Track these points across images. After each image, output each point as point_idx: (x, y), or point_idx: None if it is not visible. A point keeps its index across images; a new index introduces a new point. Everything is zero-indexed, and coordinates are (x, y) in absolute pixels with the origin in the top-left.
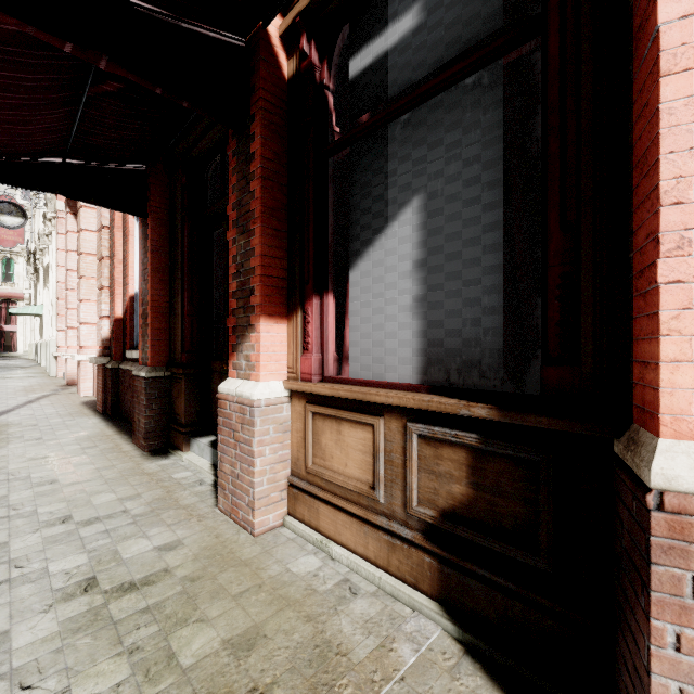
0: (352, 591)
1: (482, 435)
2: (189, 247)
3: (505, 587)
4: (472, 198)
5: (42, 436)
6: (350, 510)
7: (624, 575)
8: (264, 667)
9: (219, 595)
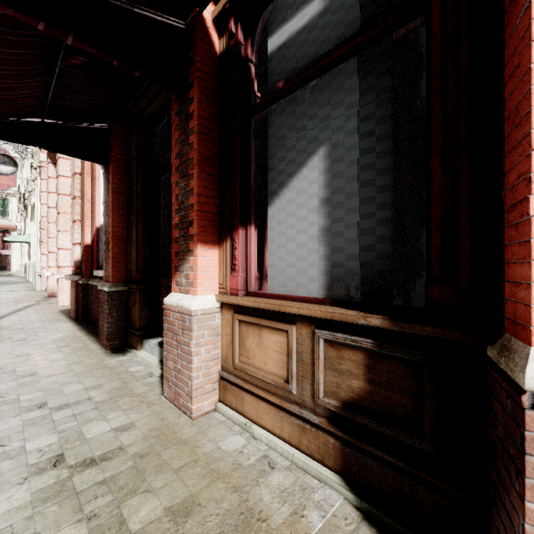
0: (271, 465)
1: (376, 340)
2: (142, 189)
3: (396, 465)
4: (367, 148)
5: (27, 337)
6: (269, 399)
7: (497, 459)
8: (198, 531)
9: (163, 469)
